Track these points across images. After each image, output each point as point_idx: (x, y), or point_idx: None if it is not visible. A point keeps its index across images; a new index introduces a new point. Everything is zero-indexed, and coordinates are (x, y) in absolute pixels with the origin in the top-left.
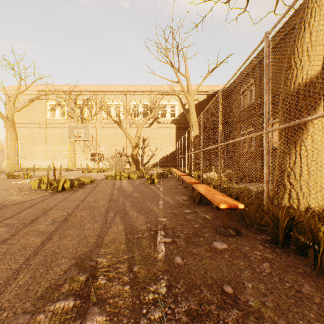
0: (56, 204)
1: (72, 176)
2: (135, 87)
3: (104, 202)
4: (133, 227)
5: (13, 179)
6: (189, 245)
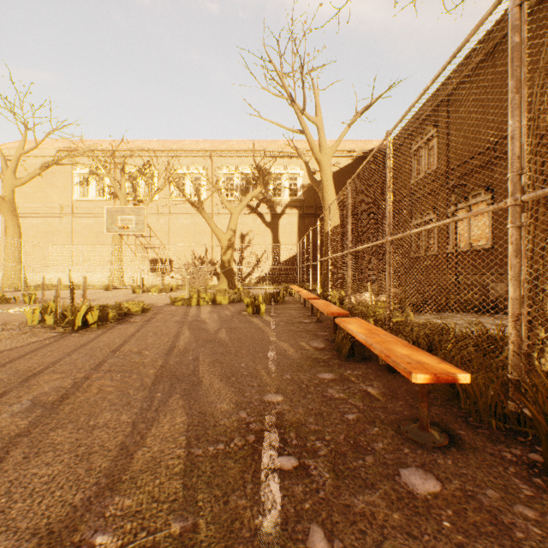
0: (59, 359)
1: (113, 299)
2: (227, 144)
3: (156, 355)
4: (208, 420)
5: (4, 305)
6: (342, 481)
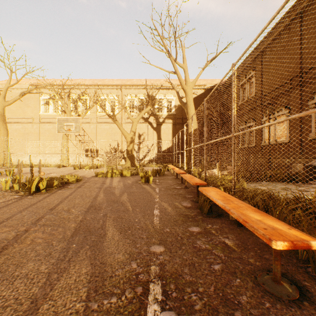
0: (12, 216)
1: (61, 173)
2: (130, 81)
3: (79, 212)
4: (106, 270)
5: None
6: None
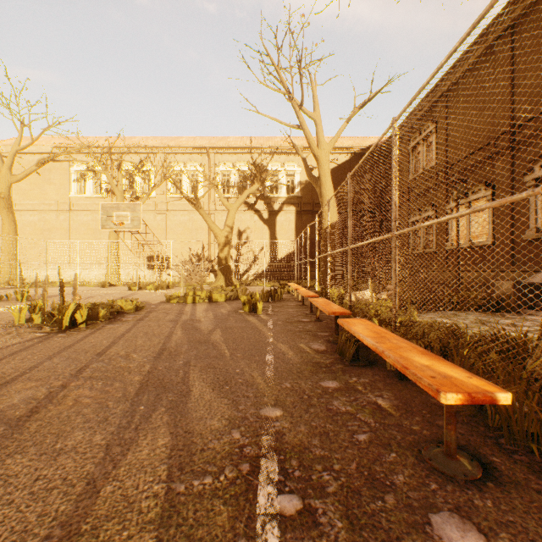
0: (38, 364)
1: (108, 296)
2: (224, 141)
3: (144, 358)
4: (195, 442)
5: None
6: (359, 533)
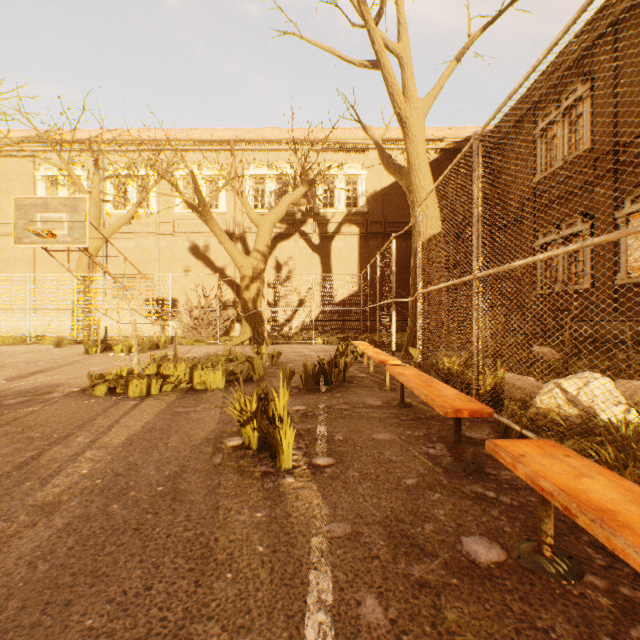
0: None
1: (10, 370)
2: (256, 133)
3: None
4: None
5: None
6: None
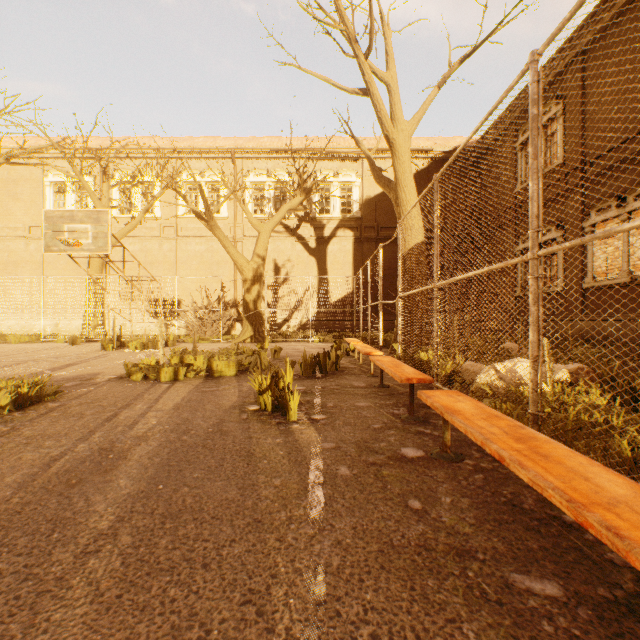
0: None
1: (46, 363)
2: (256, 142)
3: None
4: None
5: None
6: None
